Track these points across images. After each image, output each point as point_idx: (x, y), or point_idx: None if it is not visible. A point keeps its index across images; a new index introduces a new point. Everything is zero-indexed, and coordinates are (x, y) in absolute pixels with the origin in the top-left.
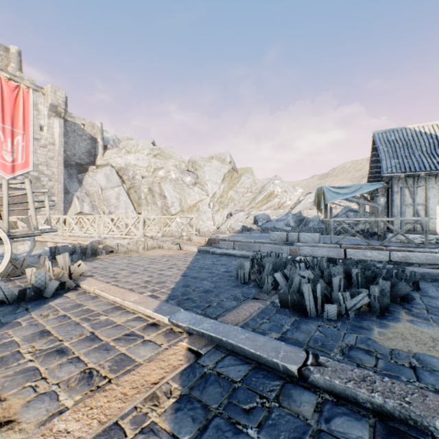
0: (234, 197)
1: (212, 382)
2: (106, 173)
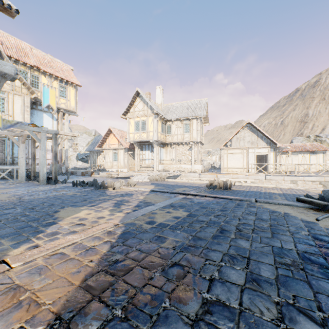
0: None
1: None
2: None
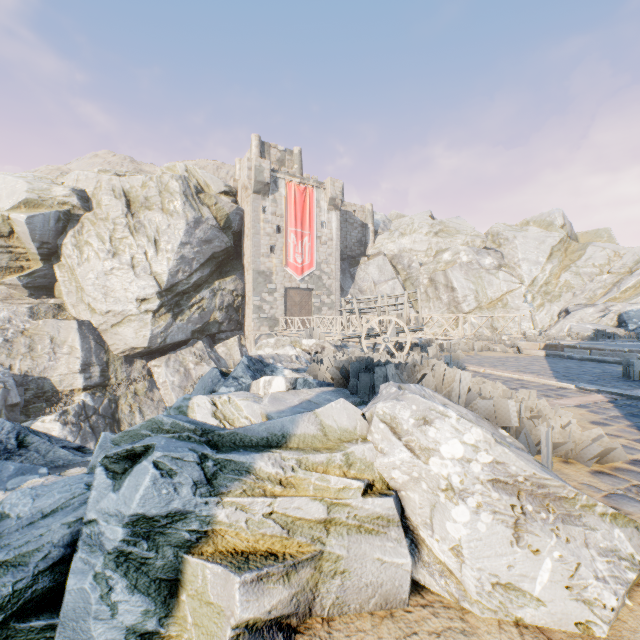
0: (573, 284)
1: (633, 405)
2: (378, 264)
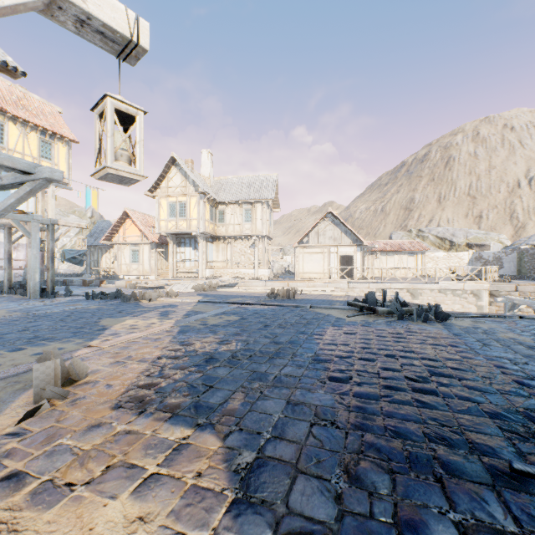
0: None
1: None
2: None
